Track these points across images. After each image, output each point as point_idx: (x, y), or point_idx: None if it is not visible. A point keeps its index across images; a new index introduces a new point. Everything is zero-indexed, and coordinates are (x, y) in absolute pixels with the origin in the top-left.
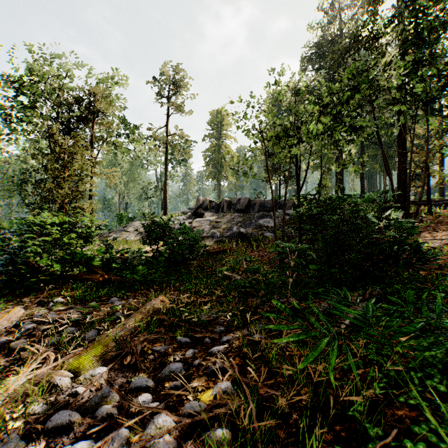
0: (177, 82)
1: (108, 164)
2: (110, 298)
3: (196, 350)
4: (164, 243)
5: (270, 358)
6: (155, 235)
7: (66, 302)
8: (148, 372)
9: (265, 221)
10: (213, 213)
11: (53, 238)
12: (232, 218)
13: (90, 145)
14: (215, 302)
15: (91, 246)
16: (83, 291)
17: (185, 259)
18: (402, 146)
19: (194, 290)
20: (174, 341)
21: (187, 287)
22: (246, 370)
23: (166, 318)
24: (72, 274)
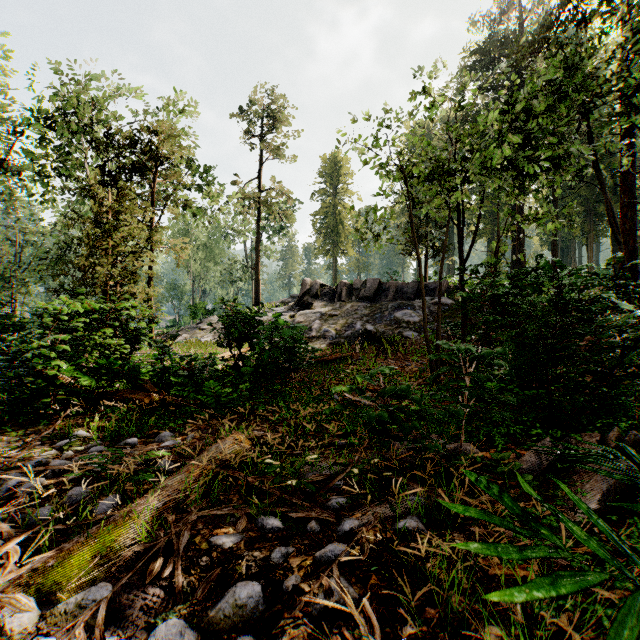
0: (274, 114)
1: (179, 235)
2: (159, 432)
3: (291, 548)
4: (251, 346)
5: (446, 585)
6: (238, 333)
7: (90, 438)
8: (193, 601)
9: (405, 314)
10: (325, 303)
11: (79, 336)
12: (354, 310)
13: (150, 206)
14: (329, 444)
15: (145, 349)
16: (120, 420)
17: (283, 370)
18: (628, 193)
19: (295, 422)
20: (253, 523)
21: (283, 416)
22: (395, 611)
23: (241, 475)
24: (110, 391)
